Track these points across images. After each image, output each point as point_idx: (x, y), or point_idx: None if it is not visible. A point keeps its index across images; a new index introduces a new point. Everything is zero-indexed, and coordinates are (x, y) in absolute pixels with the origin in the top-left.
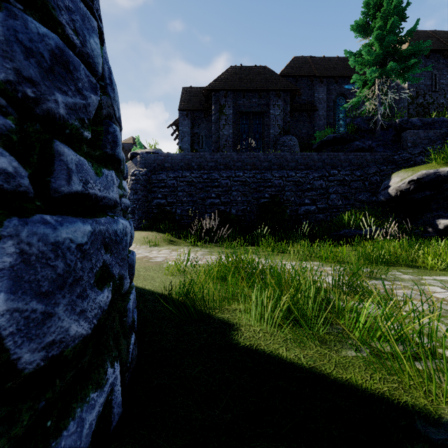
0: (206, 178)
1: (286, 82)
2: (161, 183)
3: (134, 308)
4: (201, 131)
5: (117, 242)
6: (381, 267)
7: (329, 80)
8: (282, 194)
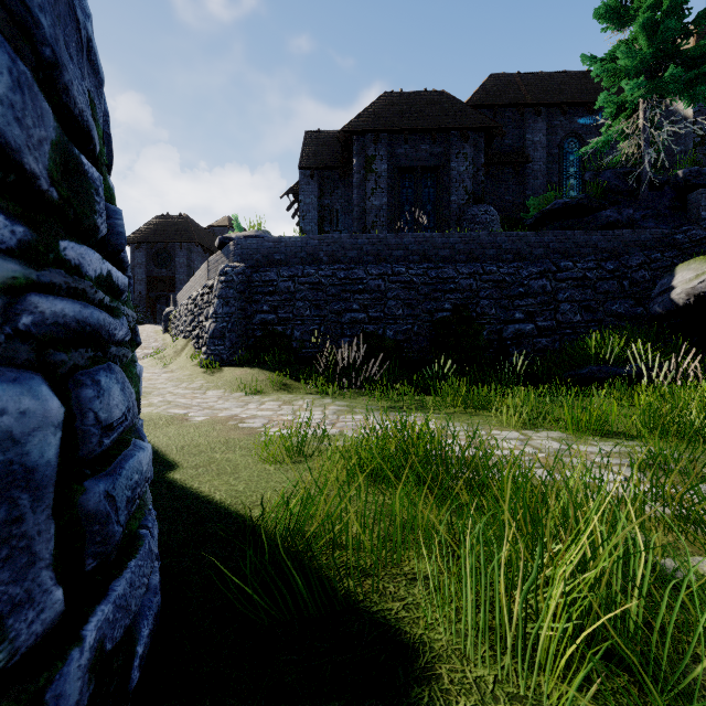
0: (344, 277)
1: (478, 116)
2: (268, 287)
3: (117, 636)
4: (336, 203)
5: None
6: (696, 445)
7: (551, 110)
8: (474, 304)
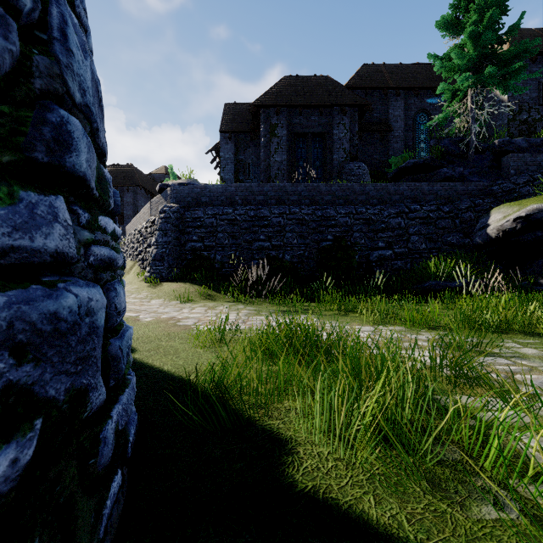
0: (253, 215)
1: (354, 96)
2: (196, 222)
3: (123, 424)
4: (248, 158)
5: (60, 333)
6: (488, 334)
7: (407, 92)
8: (349, 236)
